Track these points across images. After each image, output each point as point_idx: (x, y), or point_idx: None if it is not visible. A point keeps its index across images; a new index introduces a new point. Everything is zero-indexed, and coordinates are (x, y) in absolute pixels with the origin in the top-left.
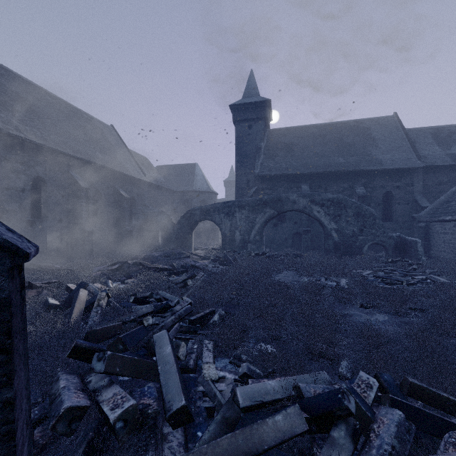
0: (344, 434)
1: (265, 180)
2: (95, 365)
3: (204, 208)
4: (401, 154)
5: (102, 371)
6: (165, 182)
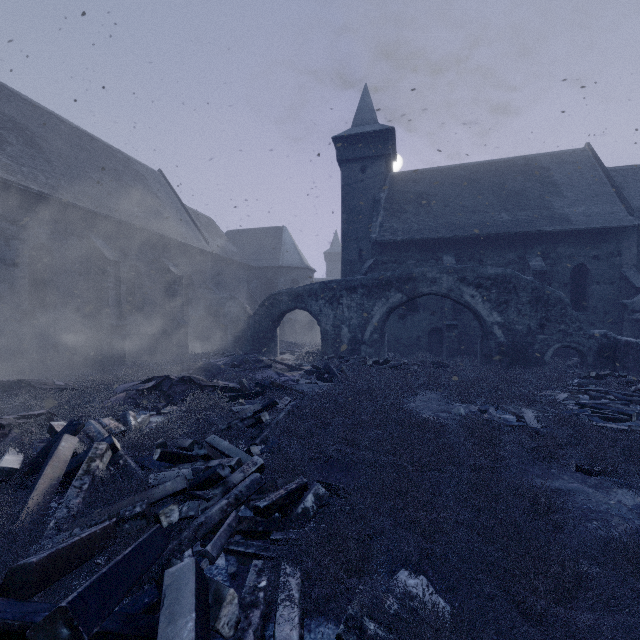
0: None
1: (387, 249)
2: None
3: (294, 291)
4: (600, 206)
5: None
6: (238, 253)
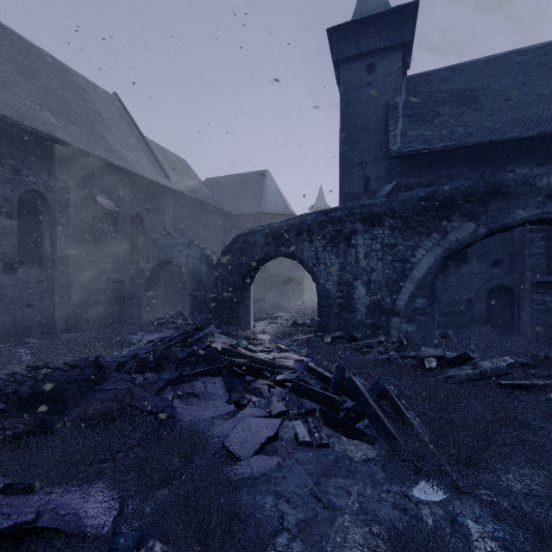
0: None
1: (414, 166)
2: None
3: (273, 228)
4: None
5: None
6: (213, 197)
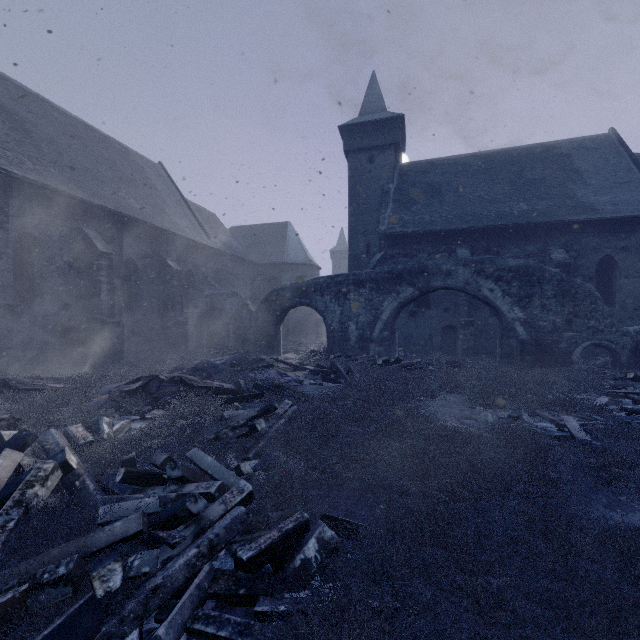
0: None
1: (396, 242)
2: None
3: (298, 286)
4: (629, 193)
5: None
6: (242, 249)
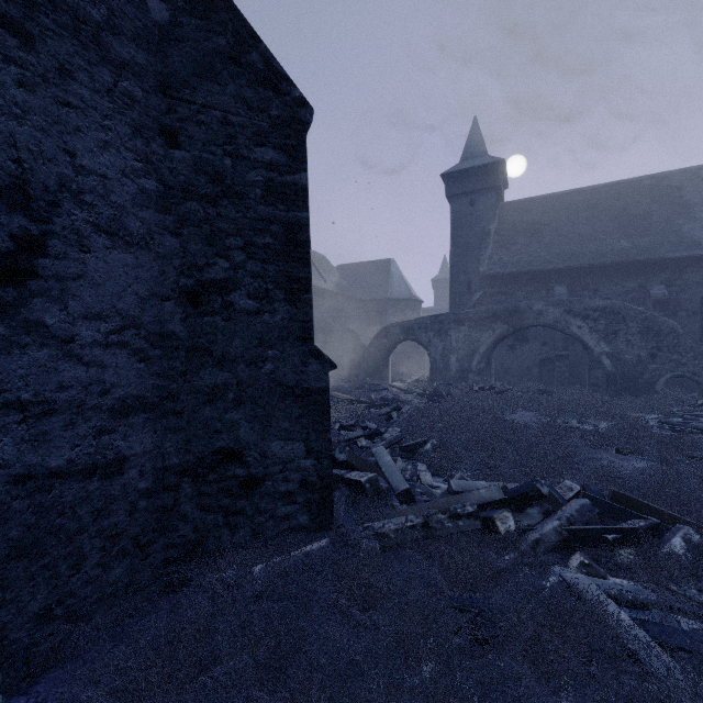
0: (537, 511)
1: (495, 281)
2: (338, 456)
3: (405, 324)
4: None
5: (345, 459)
6: (350, 288)
